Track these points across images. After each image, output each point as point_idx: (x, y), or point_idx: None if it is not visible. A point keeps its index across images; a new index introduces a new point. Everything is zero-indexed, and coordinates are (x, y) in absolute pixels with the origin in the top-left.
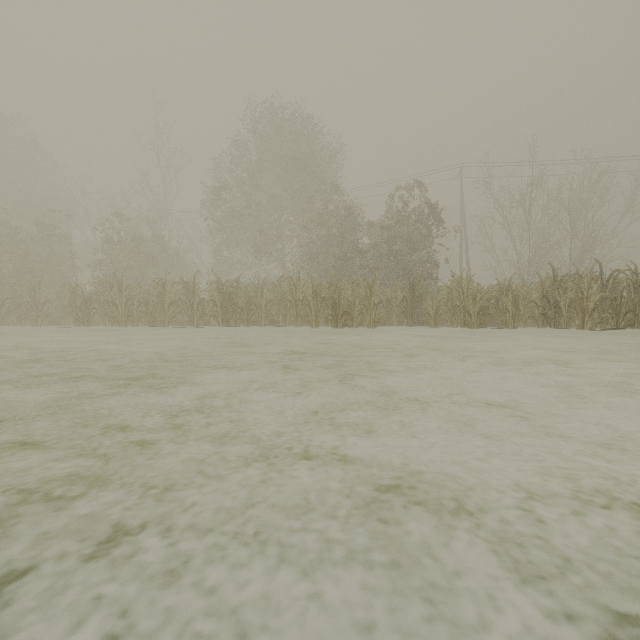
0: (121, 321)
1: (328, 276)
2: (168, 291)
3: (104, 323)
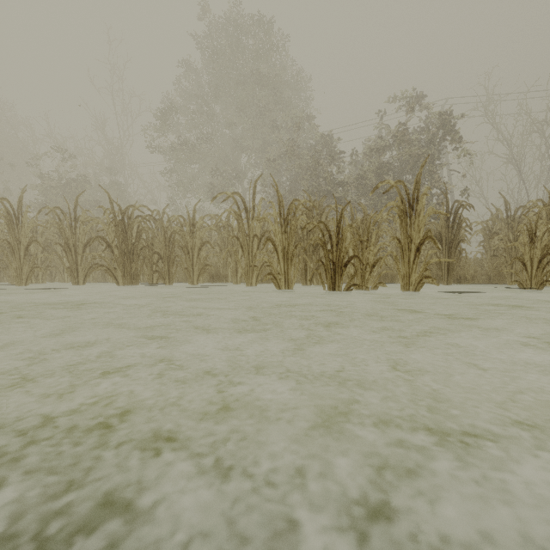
0: None
1: None
2: (24, 222)
3: None
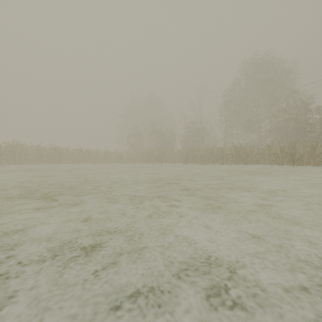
0: (199, 162)
1: (288, 139)
2: (214, 151)
3: (191, 163)
